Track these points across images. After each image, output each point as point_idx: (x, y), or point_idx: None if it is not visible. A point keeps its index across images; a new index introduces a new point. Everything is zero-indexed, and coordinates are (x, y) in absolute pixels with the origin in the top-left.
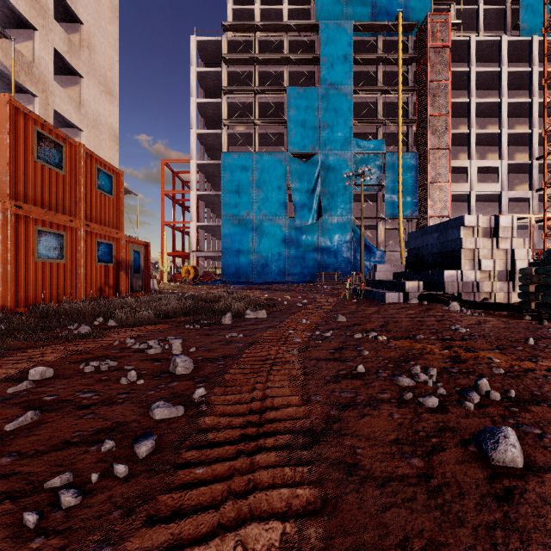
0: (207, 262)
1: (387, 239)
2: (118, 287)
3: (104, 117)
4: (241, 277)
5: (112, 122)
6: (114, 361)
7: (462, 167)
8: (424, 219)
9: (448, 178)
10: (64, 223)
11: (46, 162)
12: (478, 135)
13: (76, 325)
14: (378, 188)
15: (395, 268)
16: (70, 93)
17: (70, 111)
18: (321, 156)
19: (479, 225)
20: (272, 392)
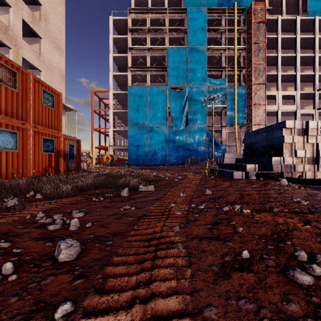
0: (119, 152)
1: (227, 139)
2: (58, 168)
3: (55, 63)
4: (139, 161)
5: (60, 67)
6: (8, 241)
7: (273, 95)
8: (250, 126)
9: (264, 102)
10: (17, 125)
11: (3, 83)
12: (282, 76)
13: (10, 198)
14: (222, 107)
15: (236, 155)
16: (34, 48)
17: (33, 58)
18: (188, 88)
19: (296, 127)
20: (156, 306)
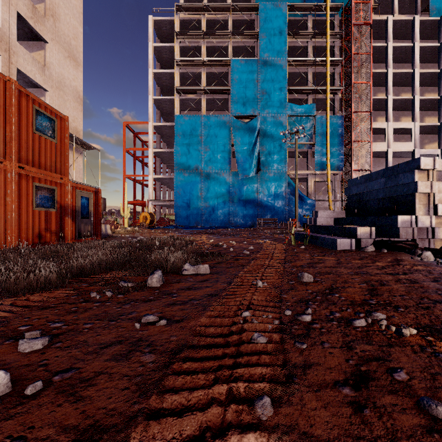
0: (163, 209)
1: (316, 190)
2: (62, 232)
3: (68, 80)
4: (191, 222)
5: (76, 85)
6: None
7: (380, 128)
8: (348, 172)
9: (369, 137)
10: None
11: None
12: (394, 101)
13: None
14: (309, 145)
15: (335, 213)
16: (36, 57)
17: (34, 71)
18: (260, 118)
19: (436, 168)
20: None
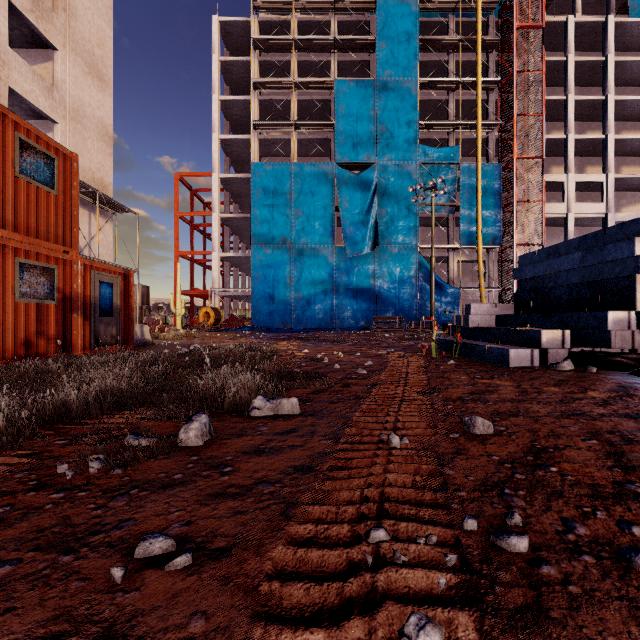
0: (234, 303)
1: (461, 275)
2: (67, 338)
3: (90, 108)
4: (276, 322)
5: (102, 116)
6: None
7: (556, 183)
8: (509, 247)
9: (540, 195)
10: None
11: None
12: (576, 142)
13: None
14: (450, 208)
15: (498, 308)
16: (40, 72)
17: (35, 93)
18: (378, 167)
19: None
20: None
